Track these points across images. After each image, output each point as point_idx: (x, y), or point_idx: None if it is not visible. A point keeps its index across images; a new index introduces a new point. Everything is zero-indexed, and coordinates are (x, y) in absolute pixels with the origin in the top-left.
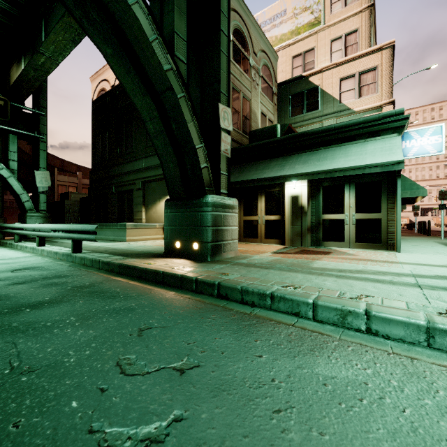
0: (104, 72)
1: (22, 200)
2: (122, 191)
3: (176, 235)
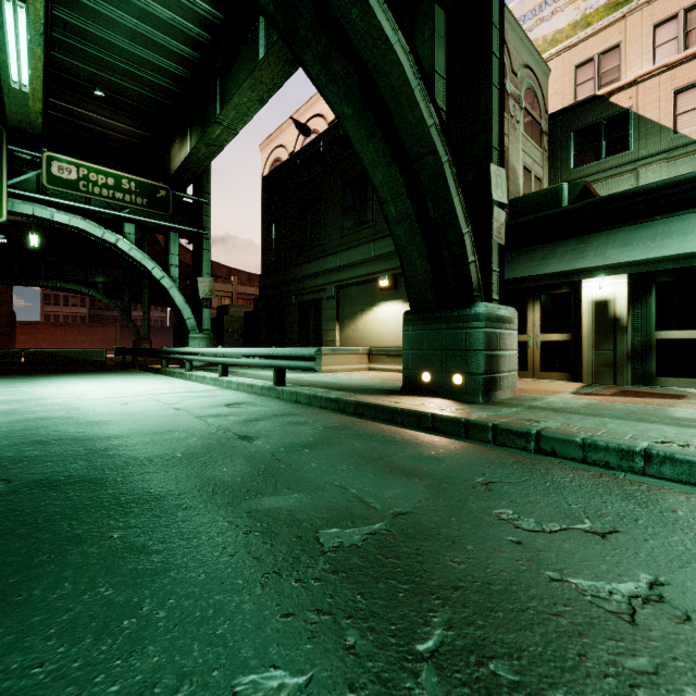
0: (279, 136)
1: (183, 316)
2: (305, 301)
3: (423, 362)
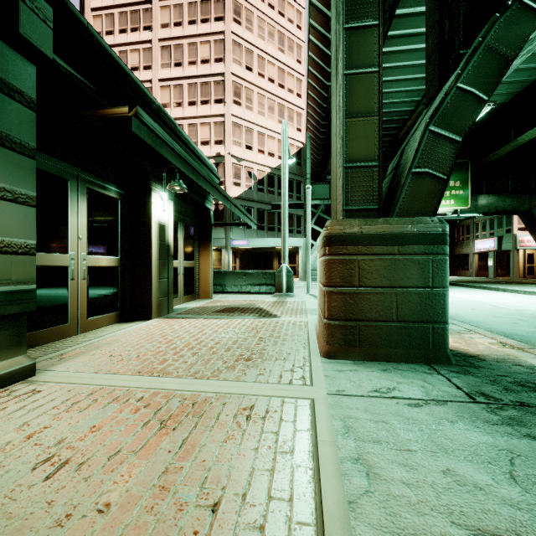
0: None
1: None
2: None
3: None
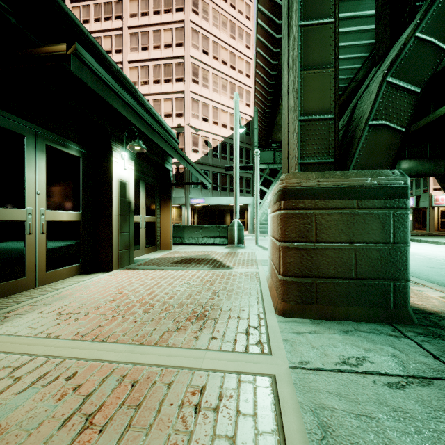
0: None
1: None
2: None
3: None
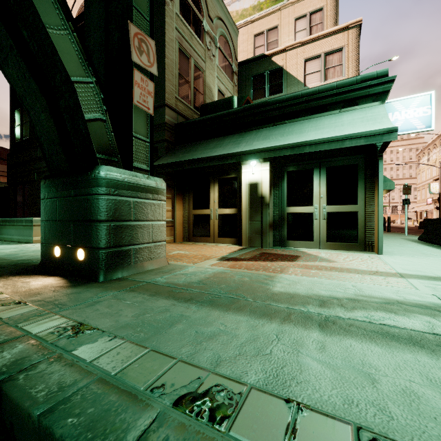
0: None
1: None
2: None
3: (55, 235)
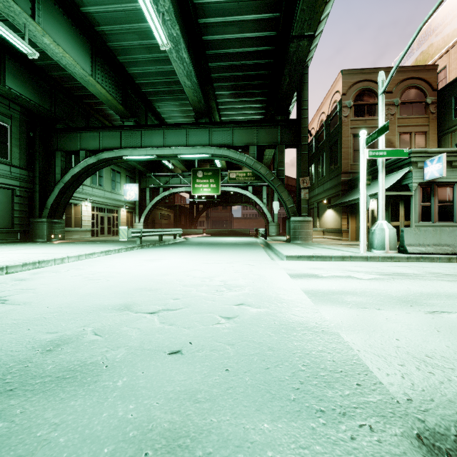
0: None
1: (267, 217)
2: (310, 208)
3: (287, 233)
